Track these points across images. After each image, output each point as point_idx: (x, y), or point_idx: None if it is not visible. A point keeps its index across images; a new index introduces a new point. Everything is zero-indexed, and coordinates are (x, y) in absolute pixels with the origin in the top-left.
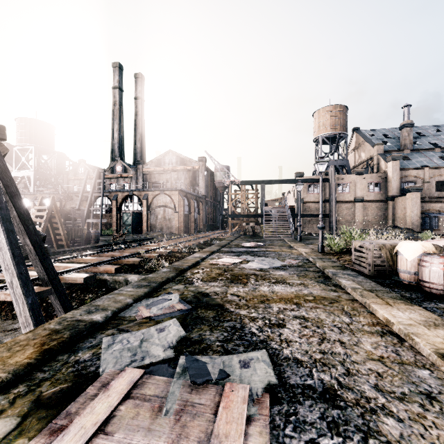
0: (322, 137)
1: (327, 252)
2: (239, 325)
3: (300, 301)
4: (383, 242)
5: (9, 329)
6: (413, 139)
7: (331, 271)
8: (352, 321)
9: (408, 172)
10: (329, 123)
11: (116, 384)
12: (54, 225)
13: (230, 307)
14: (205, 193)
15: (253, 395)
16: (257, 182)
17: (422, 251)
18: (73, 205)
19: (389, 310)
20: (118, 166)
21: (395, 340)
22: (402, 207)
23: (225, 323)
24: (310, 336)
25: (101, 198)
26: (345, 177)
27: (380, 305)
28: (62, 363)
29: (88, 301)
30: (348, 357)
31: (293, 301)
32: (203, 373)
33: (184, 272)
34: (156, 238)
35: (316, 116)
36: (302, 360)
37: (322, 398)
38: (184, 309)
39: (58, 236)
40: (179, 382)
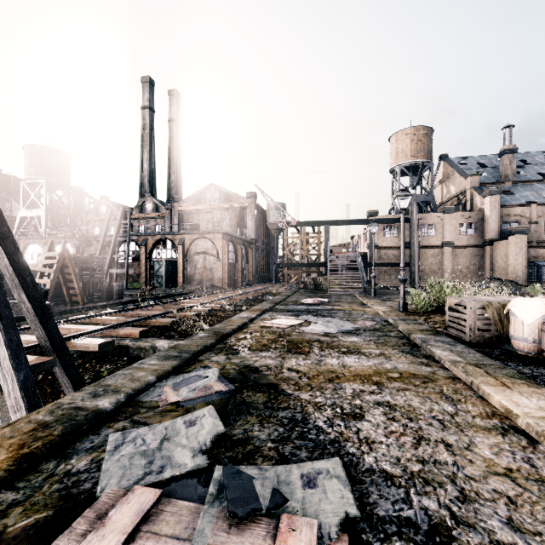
0: (401, 166)
1: (410, 311)
2: (300, 416)
3: (381, 379)
4: (488, 299)
5: (3, 409)
6: (516, 168)
7: (420, 337)
8: (456, 410)
9: (510, 210)
10: (410, 149)
11: (118, 516)
12: (67, 277)
13: (287, 388)
14: (255, 236)
15: (324, 537)
16: (319, 222)
17: (544, 311)
18: (93, 251)
19: (508, 395)
20: (148, 204)
21: (523, 441)
22: (503, 254)
23: (280, 412)
24: (400, 433)
25: (127, 243)
26: (430, 217)
27: (494, 387)
28: (45, 476)
29: (105, 374)
30: (460, 469)
31: (373, 379)
32: (248, 497)
33: (227, 337)
34: (194, 293)
35: (394, 140)
36: (393, 474)
37: (429, 543)
38: (225, 391)
39: (72, 290)
40: (211, 512)
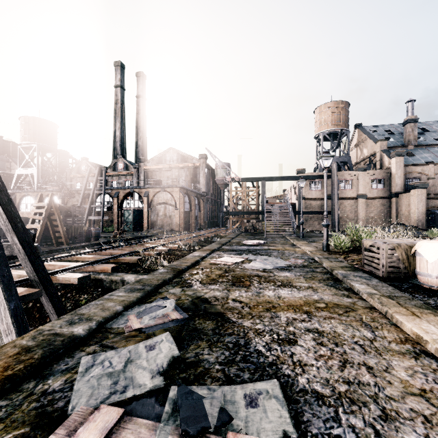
0: (324, 133)
1: (332, 251)
2: (243, 341)
3: (310, 309)
4: (397, 241)
5: (0, 331)
6: (417, 134)
7: (341, 273)
8: (375, 336)
9: (412, 168)
10: (331, 120)
11: (85, 433)
12: (53, 223)
13: (232, 316)
14: (205, 190)
15: None
16: (257, 179)
17: None
18: (76, 202)
19: (418, 323)
20: (120, 164)
21: (433, 364)
22: (407, 204)
23: (226, 338)
24: (328, 357)
25: (103, 196)
26: (347, 174)
27: (405, 316)
28: (25, 395)
29: (83, 302)
30: (381, 390)
31: (303, 309)
32: (198, 415)
33: (183, 273)
34: (157, 236)
35: (318, 112)
36: (323, 394)
37: None
38: (180, 319)
39: (57, 233)
40: (167, 429)
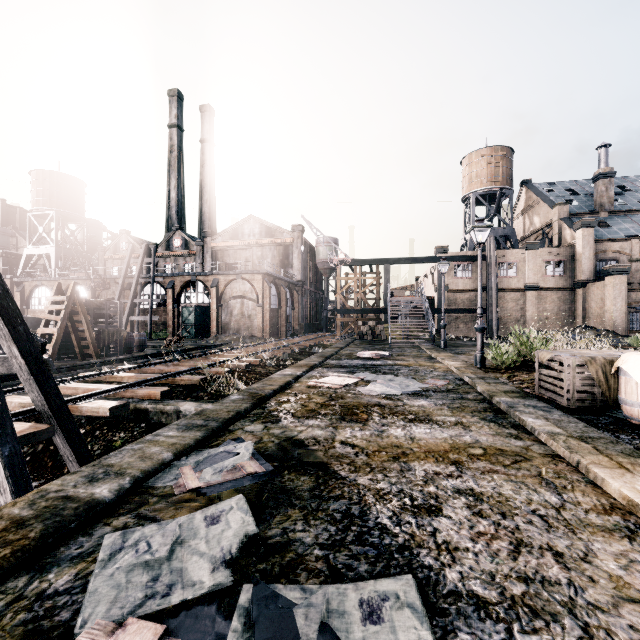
0: (476, 194)
1: (489, 368)
2: (357, 509)
3: (460, 457)
4: (590, 353)
5: None
6: (614, 195)
7: (505, 401)
8: (563, 502)
9: (606, 245)
10: (486, 174)
11: None
12: (77, 325)
13: (340, 469)
14: (301, 277)
15: None
16: (378, 261)
17: None
18: (111, 295)
19: (629, 481)
20: (176, 240)
21: None
22: (598, 298)
23: (331, 504)
24: (492, 536)
25: (151, 286)
26: (510, 254)
27: (609, 470)
28: (9, 600)
29: (118, 443)
30: (579, 593)
31: (449, 457)
32: (285, 638)
33: (266, 400)
34: (230, 345)
35: (466, 163)
36: (487, 599)
37: None
38: (261, 473)
39: (83, 341)
40: None
